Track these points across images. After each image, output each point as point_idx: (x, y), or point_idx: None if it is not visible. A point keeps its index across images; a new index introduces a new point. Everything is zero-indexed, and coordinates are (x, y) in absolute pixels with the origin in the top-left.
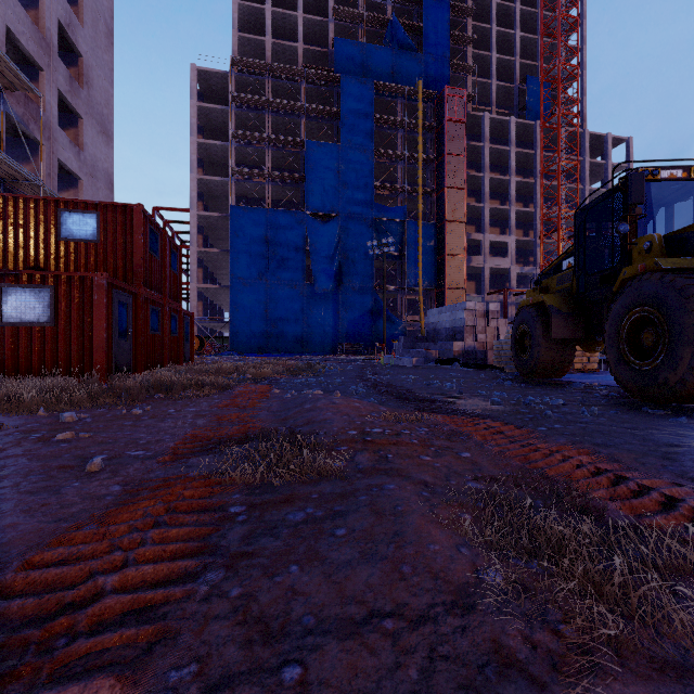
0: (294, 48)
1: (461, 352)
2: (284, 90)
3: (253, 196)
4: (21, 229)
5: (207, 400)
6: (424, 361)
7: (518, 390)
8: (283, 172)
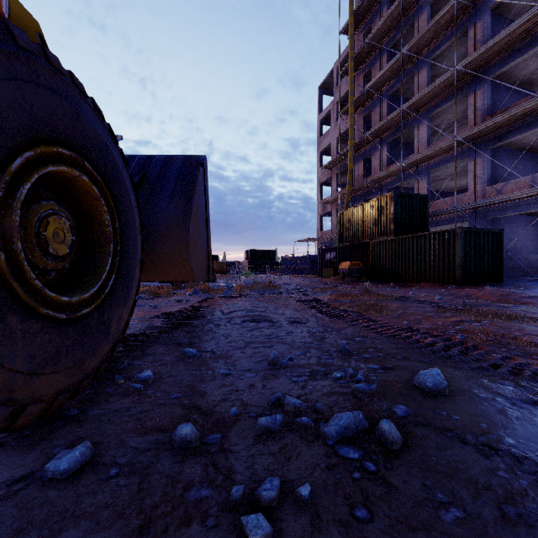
0: None
1: None
2: None
3: None
4: None
5: None
6: None
7: None
8: None
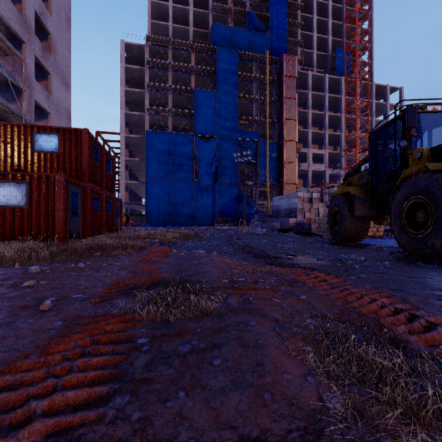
0: (187, 29)
1: (294, 225)
2: (180, 56)
3: (160, 124)
4: (8, 144)
5: (128, 257)
6: (270, 230)
7: (333, 250)
8: (180, 109)
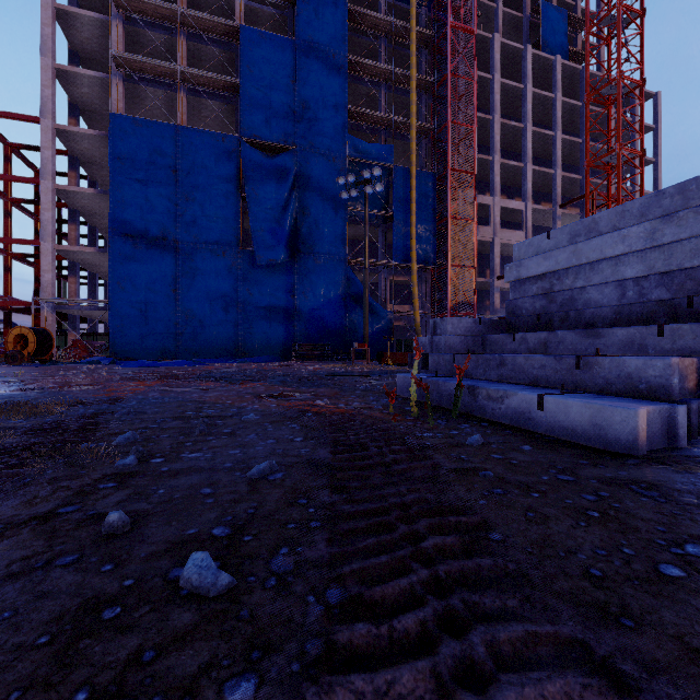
0: None
1: None
2: None
3: (162, 119)
4: None
5: None
6: None
7: None
8: (203, 71)
